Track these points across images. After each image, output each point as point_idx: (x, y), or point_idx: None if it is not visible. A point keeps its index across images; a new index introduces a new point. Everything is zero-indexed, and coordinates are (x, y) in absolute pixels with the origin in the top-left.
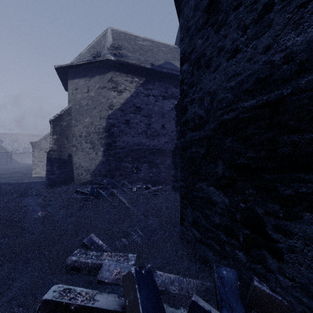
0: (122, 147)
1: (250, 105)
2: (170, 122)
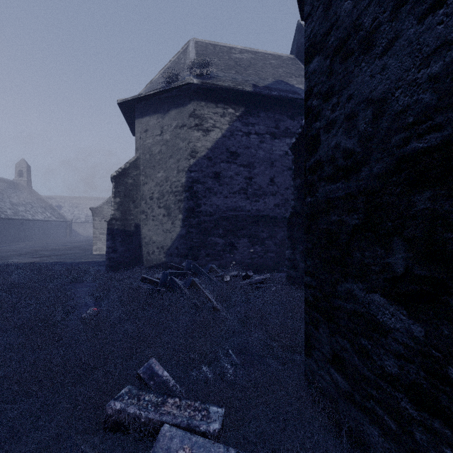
0: (209, 214)
1: None
2: (283, 174)
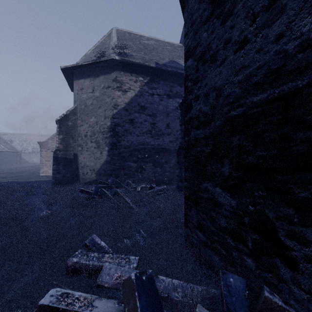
0: (126, 147)
1: (260, 99)
2: (175, 121)
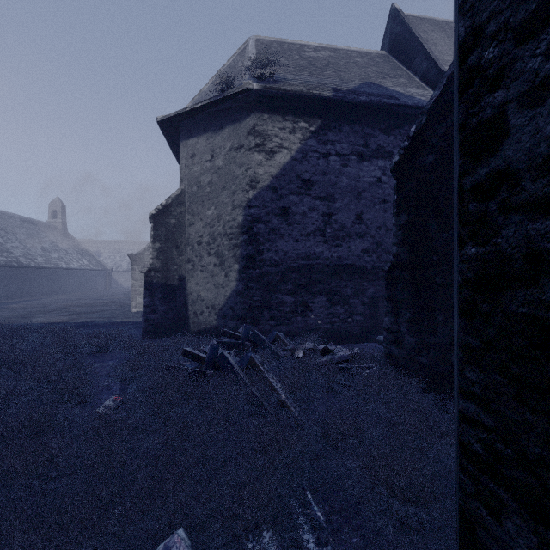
0: (273, 263)
1: None
2: (374, 208)
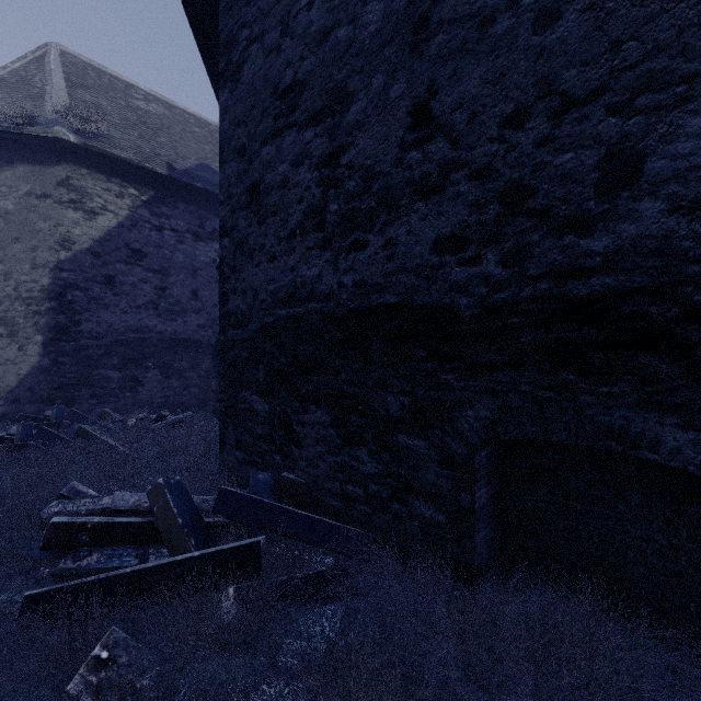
0: (95, 336)
1: (283, 314)
2: (210, 287)
